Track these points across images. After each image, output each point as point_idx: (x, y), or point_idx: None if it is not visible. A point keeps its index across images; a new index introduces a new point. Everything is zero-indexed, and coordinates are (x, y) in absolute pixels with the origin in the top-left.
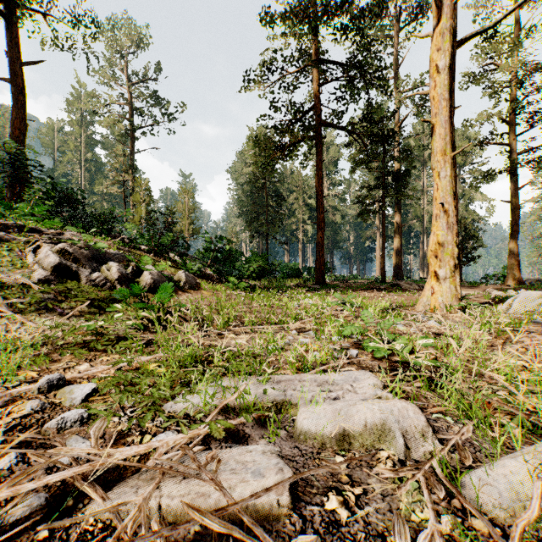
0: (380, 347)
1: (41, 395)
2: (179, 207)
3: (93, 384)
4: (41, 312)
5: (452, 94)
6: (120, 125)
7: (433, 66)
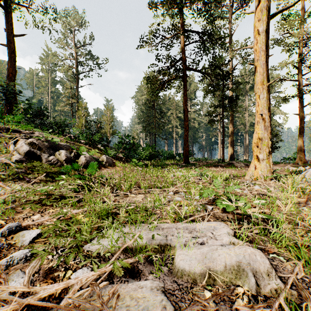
0: (229, 205)
1: (3, 237)
2: (104, 118)
3: (38, 230)
4: (16, 181)
5: (267, 47)
6: (70, 71)
7: (255, 31)
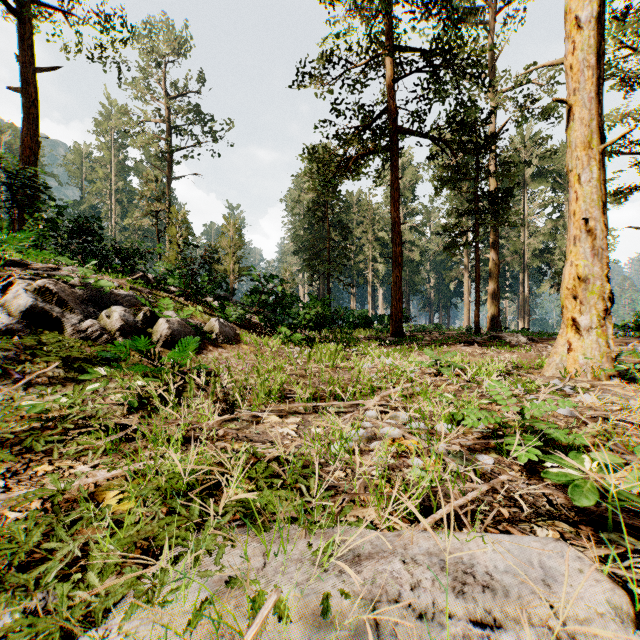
0: (576, 478)
1: None
2: (223, 243)
3: None
4: None
5: (600, 59)
6: (154, 146)
7: (570, 20)
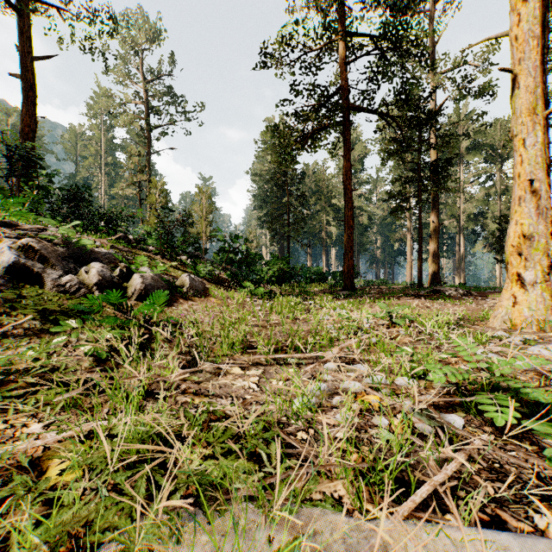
0: None
1: None
2: (196, 209)
3: None
4: None
5: (544, 30)
6: (137, 125)
7: None
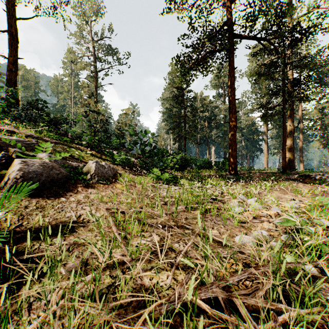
0: None
1: None
2: (125, 120)
3: None
4: None
5: None
6: (89, 69)
7: None
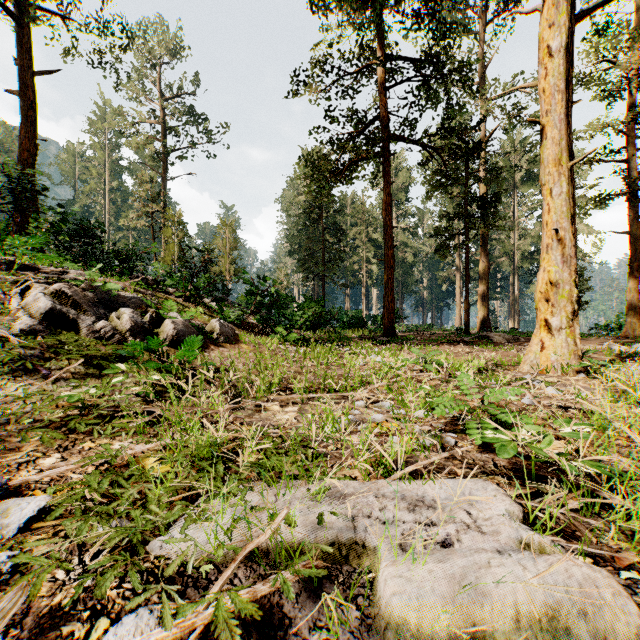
0: (505, 439)
1: None
2: (219, 244)
3: (44, 499)
4: (18, 375)
5: (570, 84)
6: (149, 147)
7: (543, 48)
